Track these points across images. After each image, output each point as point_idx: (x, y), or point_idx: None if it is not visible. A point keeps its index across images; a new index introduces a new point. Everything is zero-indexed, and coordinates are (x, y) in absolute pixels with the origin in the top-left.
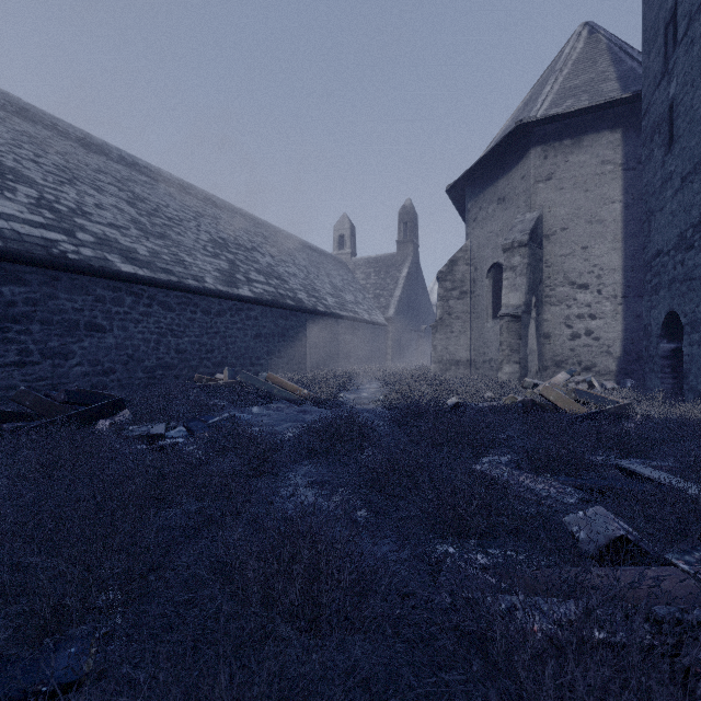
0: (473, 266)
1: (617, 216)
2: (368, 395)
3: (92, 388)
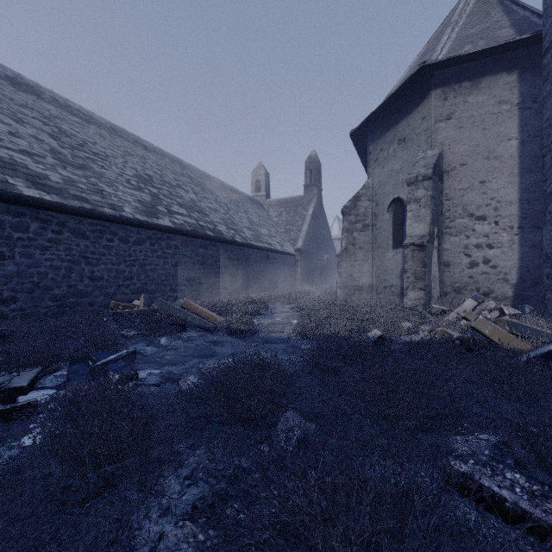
0: (375, 202)
1: (513, 152)
2: (281, 320)
3: None
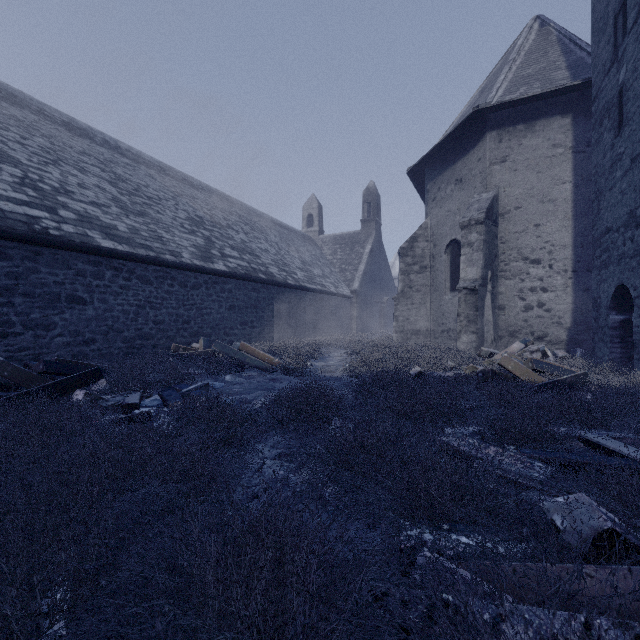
0: (432, 243)
1: (567, 196)
2: (335, 363)
3: (73, 357)
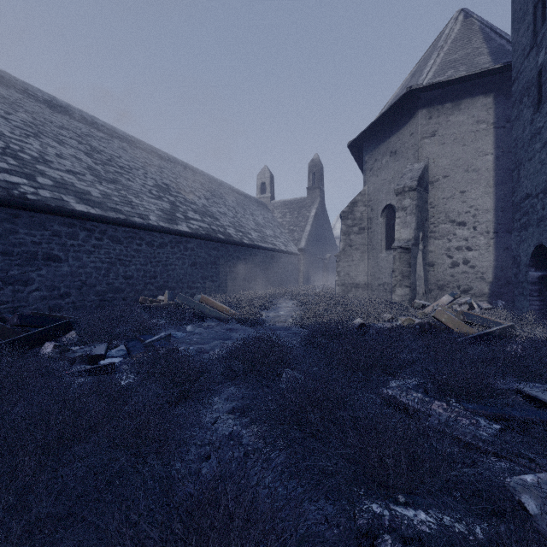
0: (370, 207)
1: (489, 166)
2: (285, 314)
3: (49, 309)
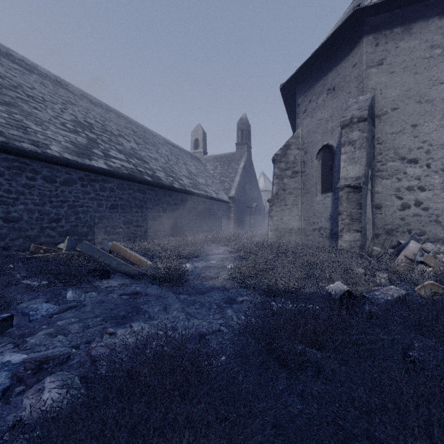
0: (303, 150)
1: None
2: (216, 263)
3: None
